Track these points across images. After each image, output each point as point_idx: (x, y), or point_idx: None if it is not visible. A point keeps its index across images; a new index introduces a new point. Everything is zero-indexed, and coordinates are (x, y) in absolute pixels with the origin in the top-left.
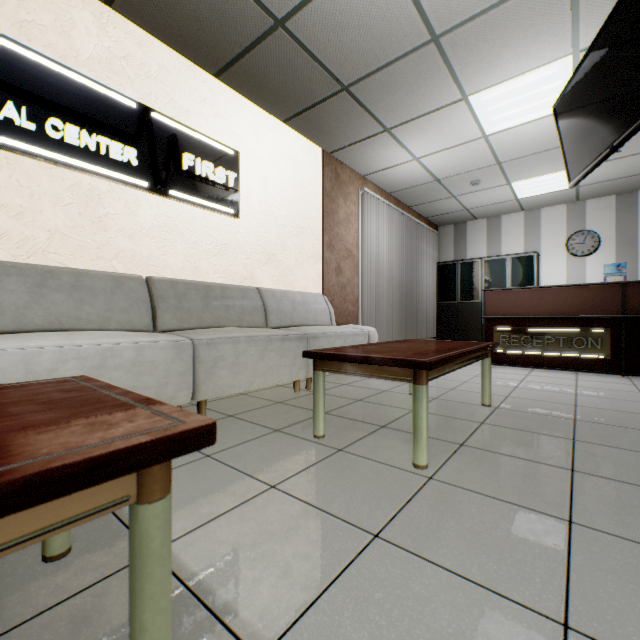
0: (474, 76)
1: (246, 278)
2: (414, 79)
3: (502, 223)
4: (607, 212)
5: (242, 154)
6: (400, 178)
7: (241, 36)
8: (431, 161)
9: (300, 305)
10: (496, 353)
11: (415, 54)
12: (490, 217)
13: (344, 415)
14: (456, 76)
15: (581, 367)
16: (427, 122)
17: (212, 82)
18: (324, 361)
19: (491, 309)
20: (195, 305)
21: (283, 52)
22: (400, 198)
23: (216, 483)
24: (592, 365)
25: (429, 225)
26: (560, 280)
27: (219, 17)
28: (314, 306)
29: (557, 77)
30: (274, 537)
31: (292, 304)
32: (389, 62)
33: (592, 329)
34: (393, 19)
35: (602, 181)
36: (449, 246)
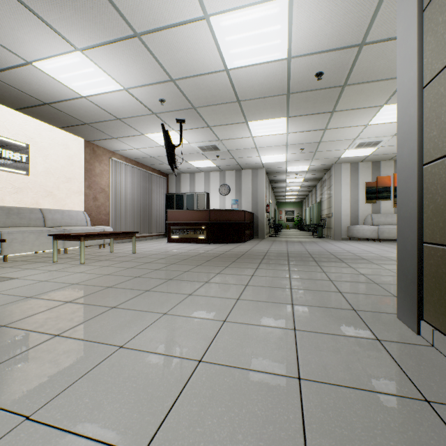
0: (143, 130)
1: (34, 204)
2: (118, 127)
3: (196, 176)
4: (233, 177)
5: (31, 145)
6: (133, 154)
7: (28, 103)
8: (144, 150)
9: (67, 216)
10: (172, 238)
11: (113, 121)
12: (191, 173)
13: (72, 258)
14: (135, 128)
15: (198, 242)
16: (133, 138)
17: (13, 112)
18: (56, 237)
19: (170, 219)
20: (2, 217)
21: (51, 110)
22: (139, 161)
23: (10, 270)
24: (201, 241)
25: (162, 174)
26: (217, 205)
27: (15, 97)
28: (76, 217)
29: (175, 135)
30: (25, 272)
31: (62, 216)
32: (104, 121)
33: (201, 227)
34: (98, 112)
35: (225, 165)
36: (173, 185)
